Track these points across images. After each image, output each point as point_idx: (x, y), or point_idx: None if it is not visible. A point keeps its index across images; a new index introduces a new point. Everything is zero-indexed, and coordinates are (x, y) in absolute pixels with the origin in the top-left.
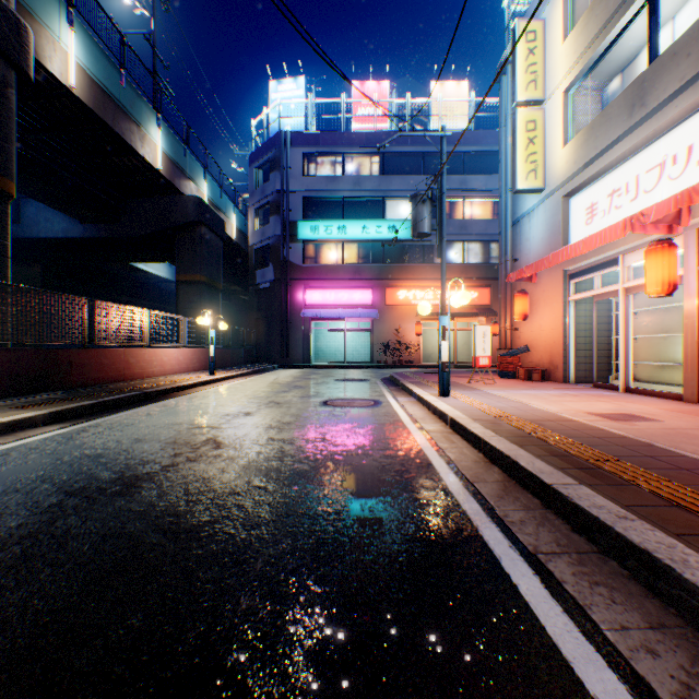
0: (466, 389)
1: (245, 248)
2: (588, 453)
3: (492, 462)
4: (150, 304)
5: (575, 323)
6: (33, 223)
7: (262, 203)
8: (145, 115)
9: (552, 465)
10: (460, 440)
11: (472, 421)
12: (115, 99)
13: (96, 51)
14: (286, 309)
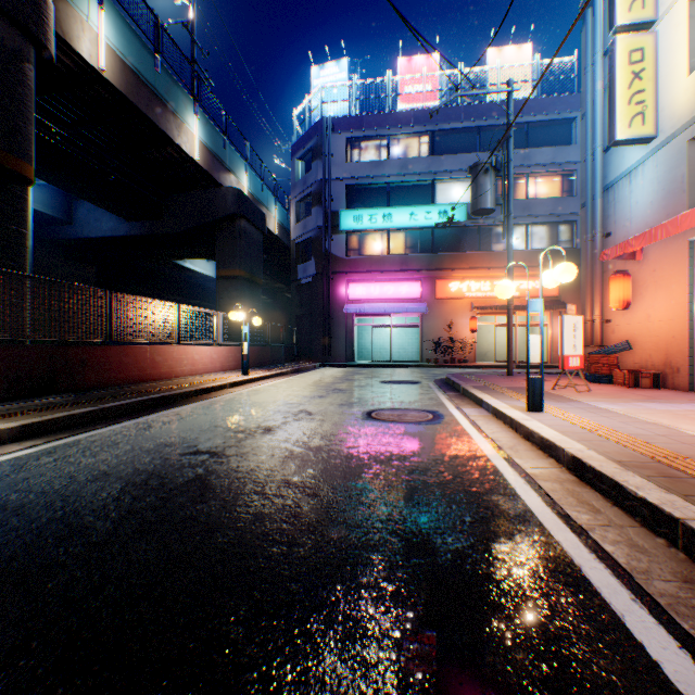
0: (557, 399)
1: (287, 243)
2: None
3: None
4: (201, 303)
5: None
6: (84, 223)
7: (304, 195)
8: (182, 102)
9: None
10: (606, 505)
11: (619, 466)
12: (149, 85)
13: (128, 34)
14: (328, 305)
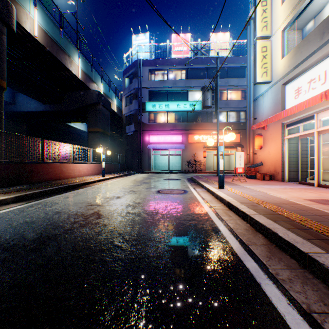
0: (232, 184)
1: (121, 116)
2: (319, 227)
3: (256, 230)
4: (77, 143)
5: (288, 150)
6: (21, 104)
7: (129, 94)
8: (72, 51)
9: (300, 236)
10: (234, 215)
11: (240, 203)
12: (57, 43)
13: (48, 19)
14: (140, 145)
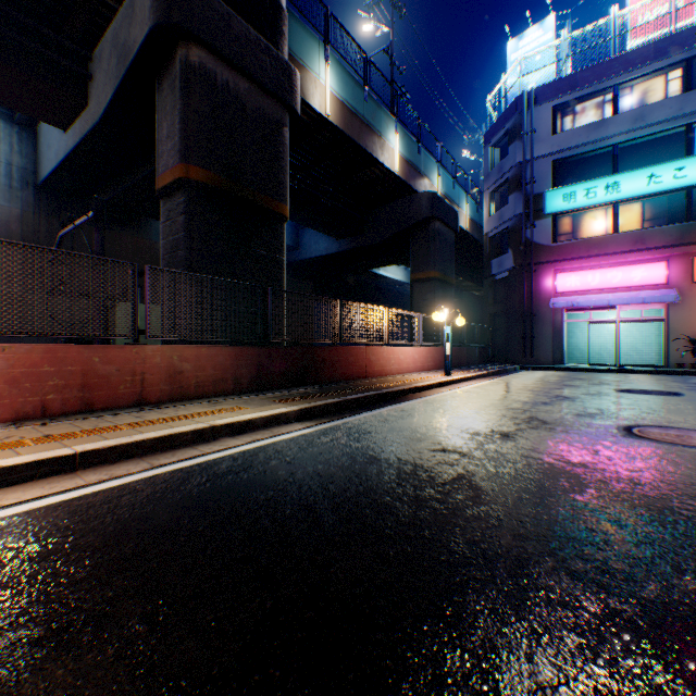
0: None
1: (477, 239)
2: None
3: None
4: (388, 307)
5: None
6: (306, 247)
7: (498, 183)
8: (384, 123)
9: None
10: None
11: None
12: (359, 116)
13: (345, 77)
14: (529, 300)
